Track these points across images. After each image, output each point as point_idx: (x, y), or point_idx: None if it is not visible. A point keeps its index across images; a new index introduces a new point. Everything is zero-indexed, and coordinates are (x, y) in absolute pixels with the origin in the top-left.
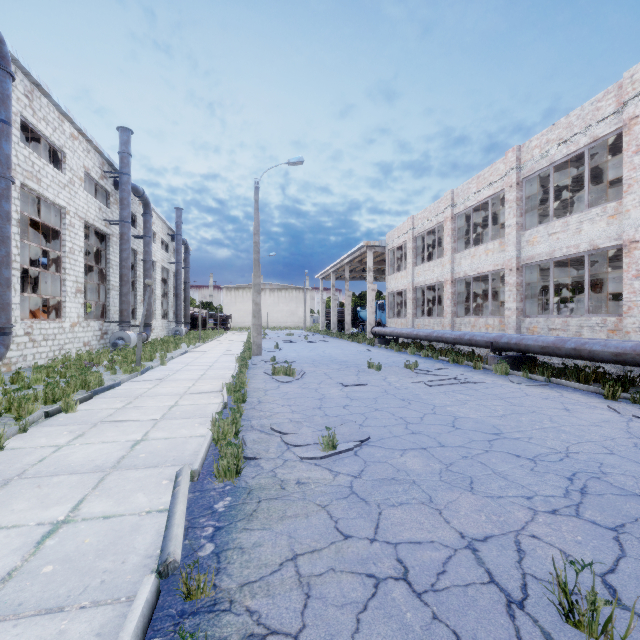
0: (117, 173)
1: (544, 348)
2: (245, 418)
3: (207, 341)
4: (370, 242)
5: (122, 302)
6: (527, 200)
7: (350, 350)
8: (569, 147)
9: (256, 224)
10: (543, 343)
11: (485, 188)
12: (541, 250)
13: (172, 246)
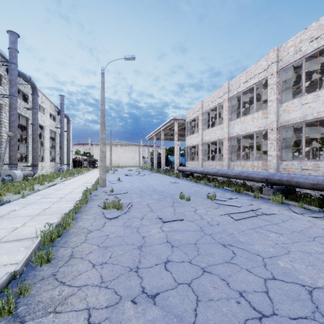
0: (7, 62)
1: (315, 185)
2: (20, 313)
3: (77, 175)
4: (176, 117)
5: (10, 150)
6: (282, 83)
7: (165, 181)
8: (319, 42)
9: (102, 98)
10: (314, 181)
11: (251, 78)
12: (295, 115)
13: (58, 118)
